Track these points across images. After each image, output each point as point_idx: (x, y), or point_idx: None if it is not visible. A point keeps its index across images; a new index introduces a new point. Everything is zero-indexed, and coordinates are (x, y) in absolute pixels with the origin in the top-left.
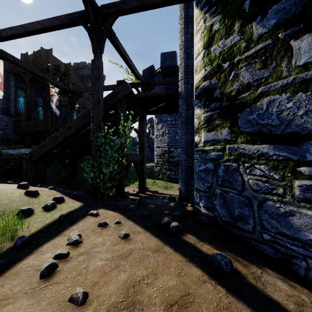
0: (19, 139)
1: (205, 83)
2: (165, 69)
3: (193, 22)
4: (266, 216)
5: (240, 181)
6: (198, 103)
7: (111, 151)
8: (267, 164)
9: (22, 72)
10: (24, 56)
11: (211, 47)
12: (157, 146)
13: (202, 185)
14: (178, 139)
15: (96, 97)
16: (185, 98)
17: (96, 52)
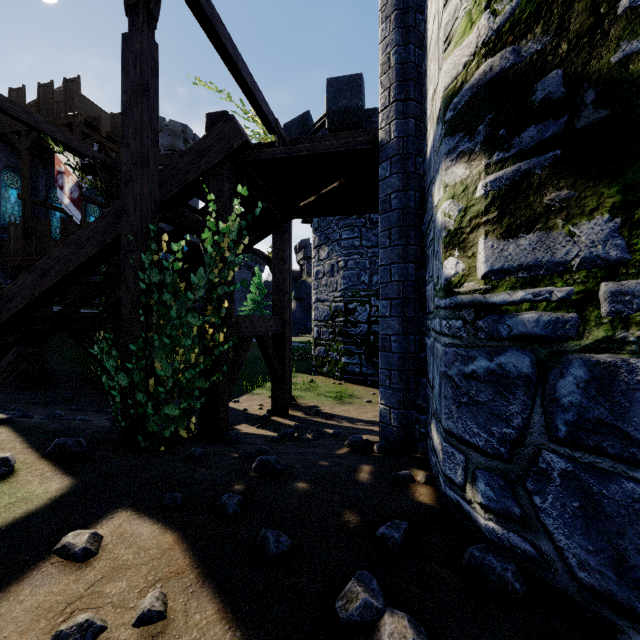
0: (6, 282)
1: (495, 60)
2: (338, 117)
3: None
4: None
5: None
6: (460, 143)
7: (180, 310)
8: None
9: (11, 131)
10: (17, 94)
11: None
12: (318, 299)
13: (477, 430)
14: (366, 281)
15: (136, 147)
16: (399, 156)
17: (136, 10)
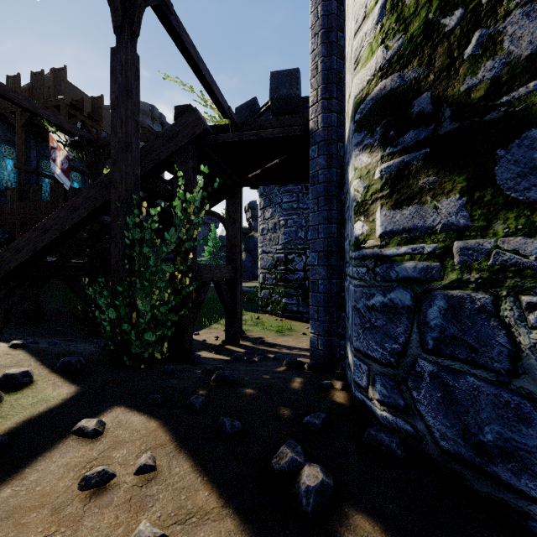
0: (4, 237)
1: (387, 81)
2: (280, 103)
3: None
4: None
5: (503, 346)
6: (364, 138)
7: (156, 260)
8: None
9: (9, 111)
10: (13, 80)
11: None
12: (263, 251)
13: (375, 347)
14: (303, 237)
15: (122, 135)
16: (324, 141)
17: (122, 30)
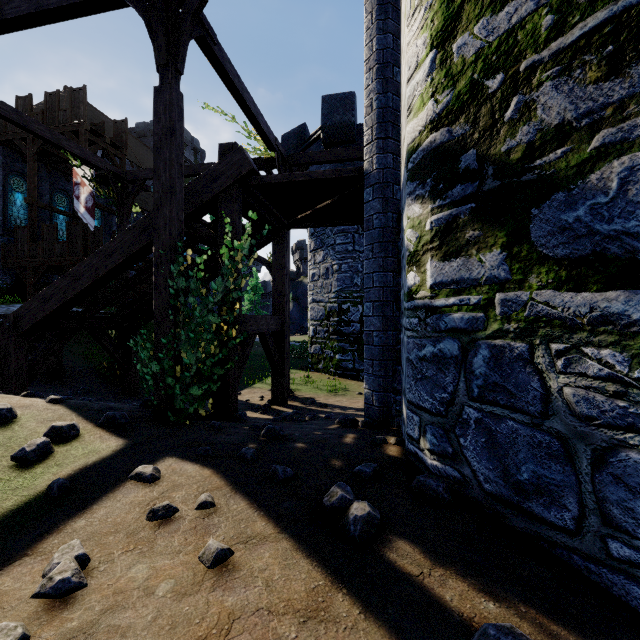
0: (12, 283)
1: (437, 135)
2: (333, 131)
3: (398, 7)
4: (619, 491)
5: (537, 390)
6: (416, 188)
7: (202, 310)
8: (622, 346)
9: (18, 137)
10: (24, 102)
11: (452, 40)
12: (313, 300)
13: (426, 397)
14: (359, 283)
15: (166, 179)
16: (380, 184)
17: (166, 69)
